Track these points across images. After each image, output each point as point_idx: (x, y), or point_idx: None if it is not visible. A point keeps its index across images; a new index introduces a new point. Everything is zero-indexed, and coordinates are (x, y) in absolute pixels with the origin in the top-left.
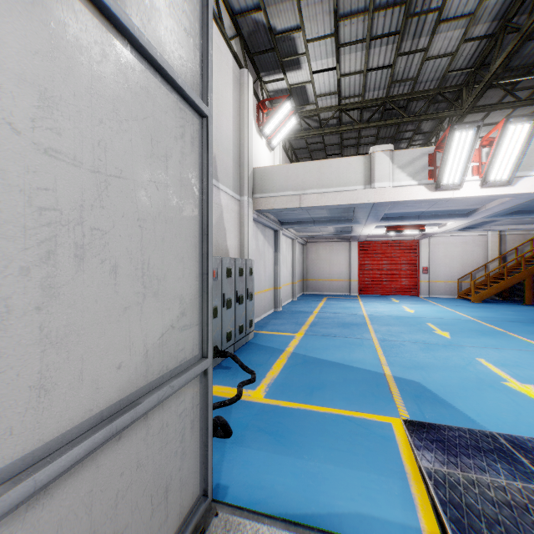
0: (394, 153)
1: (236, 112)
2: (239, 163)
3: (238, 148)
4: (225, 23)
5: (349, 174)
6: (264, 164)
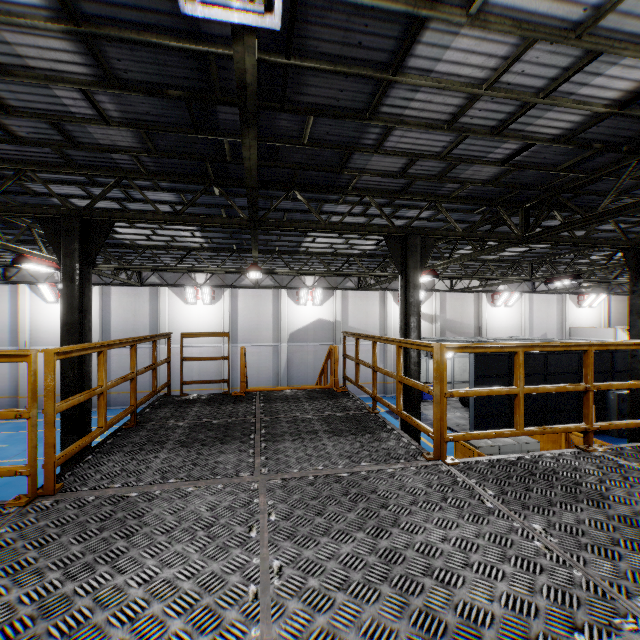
0: (623, 329)
1: (559, 311)
2: (561, 328)
3: (560, 323)
4: (552, 287)
5: (607, 334)
6: (586, 317)
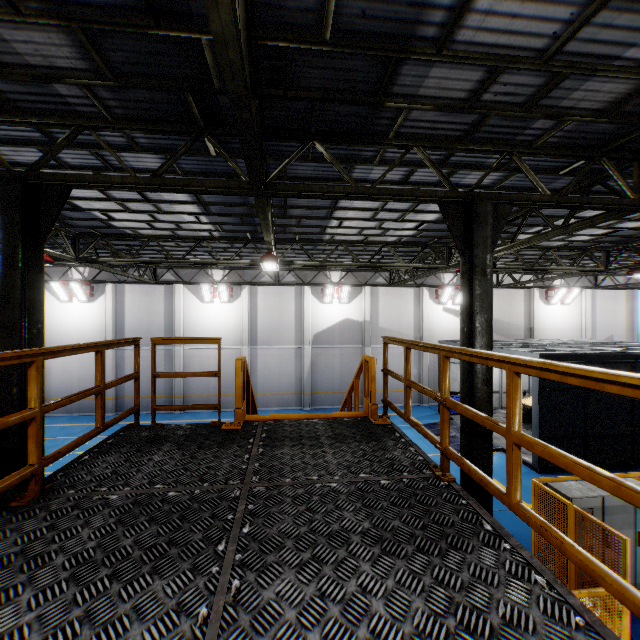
0: None
1: (627, 309)
2: (630, 329)
3: (628, 324)
4: (619, 281)
5: None
6: None
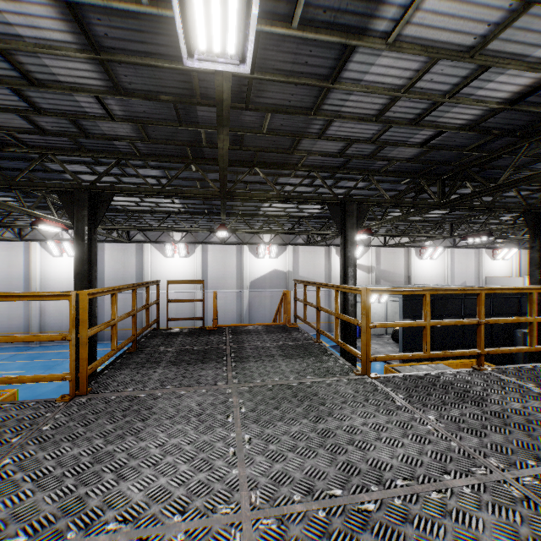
0: None
1: (476, 263)
2: (478, 277)
3: (477, 273)
4: (470, 242)
5: (517, 283)
6: (500, 268)
